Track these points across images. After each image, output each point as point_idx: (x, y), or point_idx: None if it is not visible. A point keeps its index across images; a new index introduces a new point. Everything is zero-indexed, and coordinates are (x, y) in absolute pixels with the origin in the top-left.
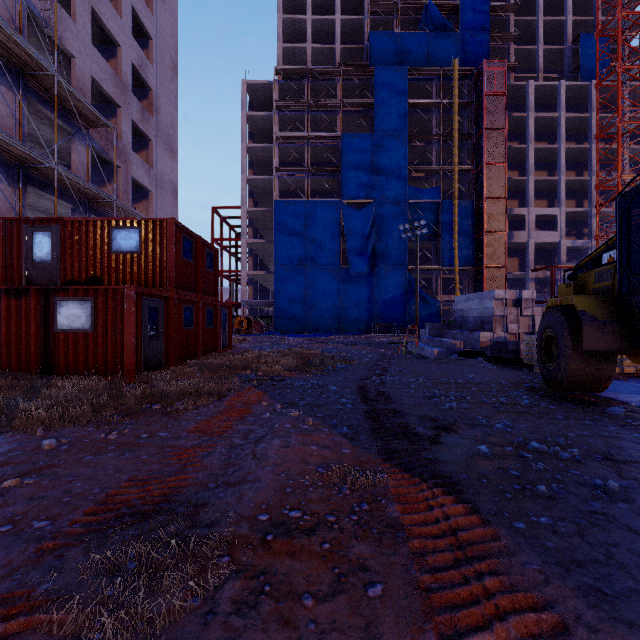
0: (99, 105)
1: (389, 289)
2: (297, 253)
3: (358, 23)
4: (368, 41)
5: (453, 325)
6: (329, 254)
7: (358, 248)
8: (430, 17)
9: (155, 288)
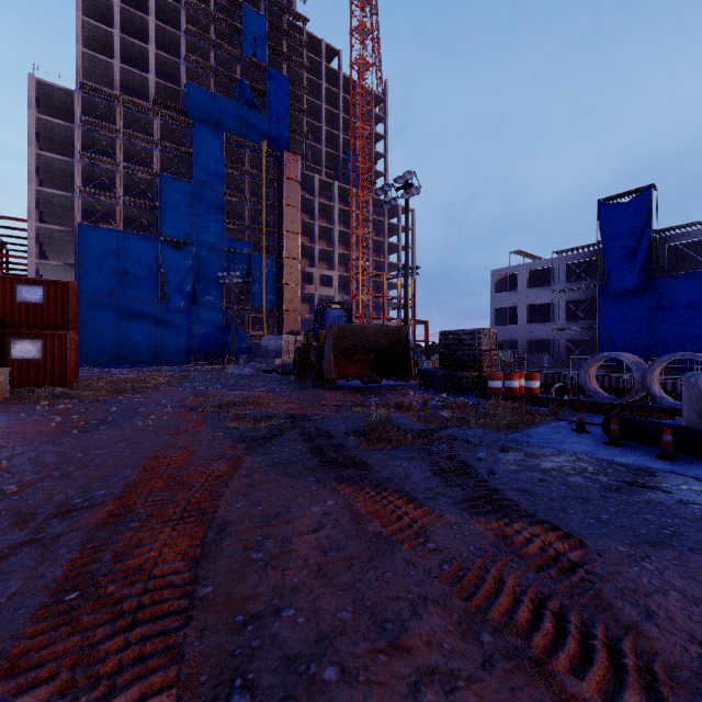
0: None
1: (208, 324)
2: (108, 283)
3: (174, 63)
4: (185, 87)
5: (261, 355)
6: (146, 287)
7: (178, 285)
8: (243, 92)
9: (58, 330)
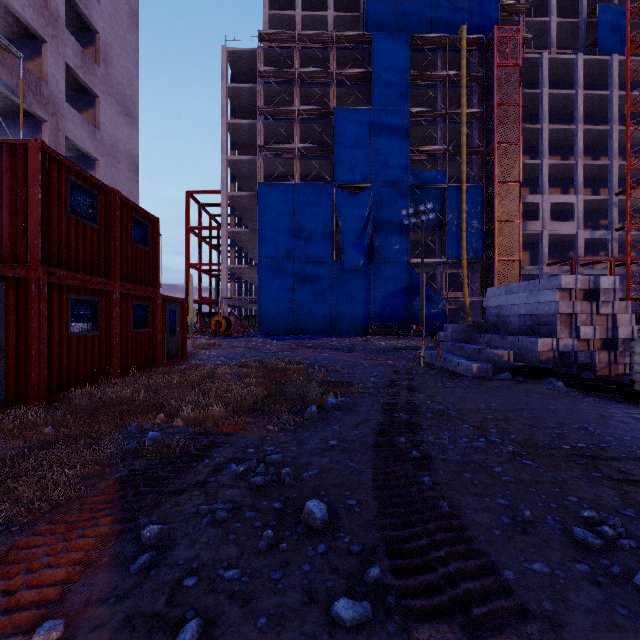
0: (19, 40)
1: (389, 285)
2: (284, 244)
3: None
4: (364, 9)
5: (483, 327)
6: (320, 245)
7: (353, 238)
8: None
9: (5, 264)
